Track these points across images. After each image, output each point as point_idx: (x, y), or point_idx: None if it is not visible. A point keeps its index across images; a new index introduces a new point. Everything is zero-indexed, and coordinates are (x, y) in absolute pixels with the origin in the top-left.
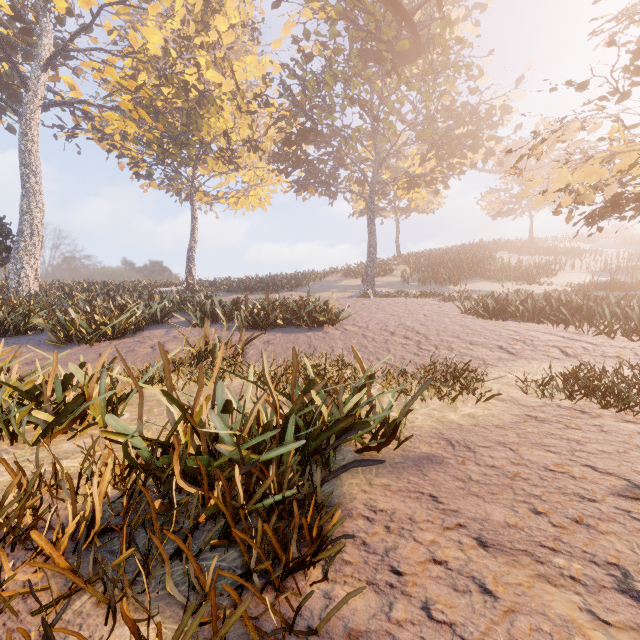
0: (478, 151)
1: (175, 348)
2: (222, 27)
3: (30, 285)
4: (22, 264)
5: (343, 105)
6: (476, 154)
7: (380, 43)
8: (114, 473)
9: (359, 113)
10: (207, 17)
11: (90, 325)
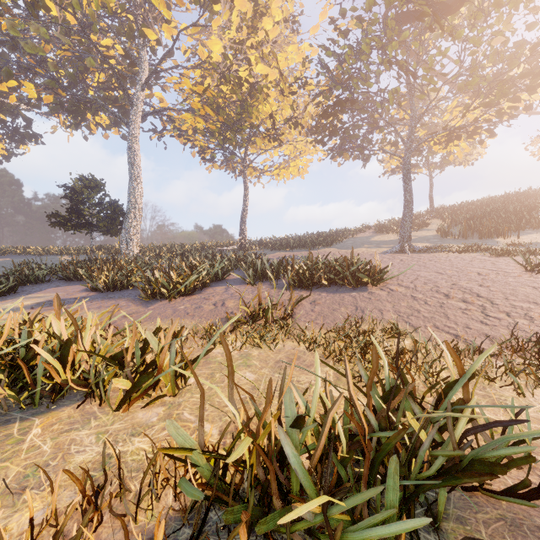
0: (537, 91)
1: (233, 306)
2: (268, 26)
3: (134, 249)
4: (129, 233)
5: (378, 71)
6: (533, 95)
7: (418, 1)
8: (174, 490)
9: (397, 74)
10: (256, 21)
11: (169, 283)
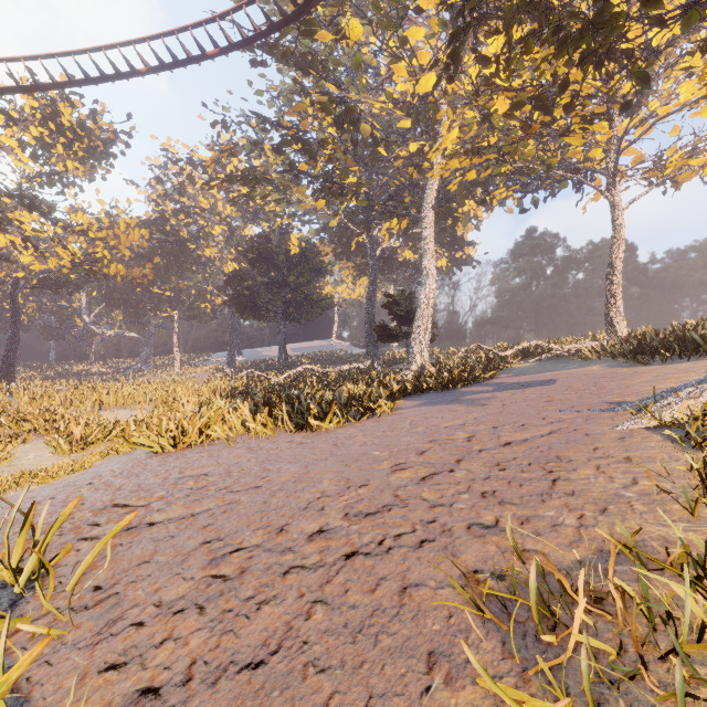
0: None
1: None
2: None
3: (416, 360)
4: (412, 344)
5: None
6: None
7: None
8: None
9: None
10: None
11: None
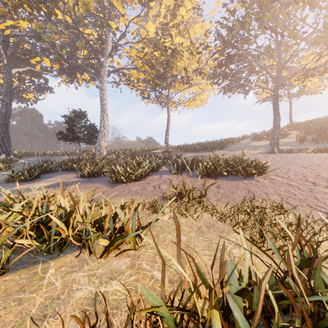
0: None
1: (165, 188)
2: (183, 13)
3: (103, 152)
4: (100, 143)
5: (255, 35)
6: None
7: None
8: None
9: (270, 35)
10: (175, 10)
11: (125, 173)
